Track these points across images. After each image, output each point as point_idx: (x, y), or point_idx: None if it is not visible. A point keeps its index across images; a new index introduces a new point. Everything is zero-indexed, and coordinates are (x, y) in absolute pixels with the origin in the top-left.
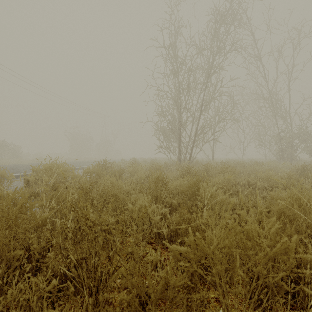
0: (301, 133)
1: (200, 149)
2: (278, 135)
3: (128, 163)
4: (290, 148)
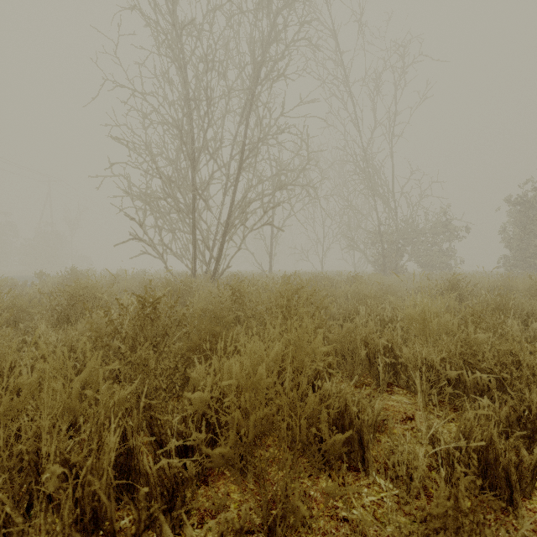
0: (409, 227)
1: (239, 247)
2: (378, 229)
3: (42, 282)
4: (394, 252)
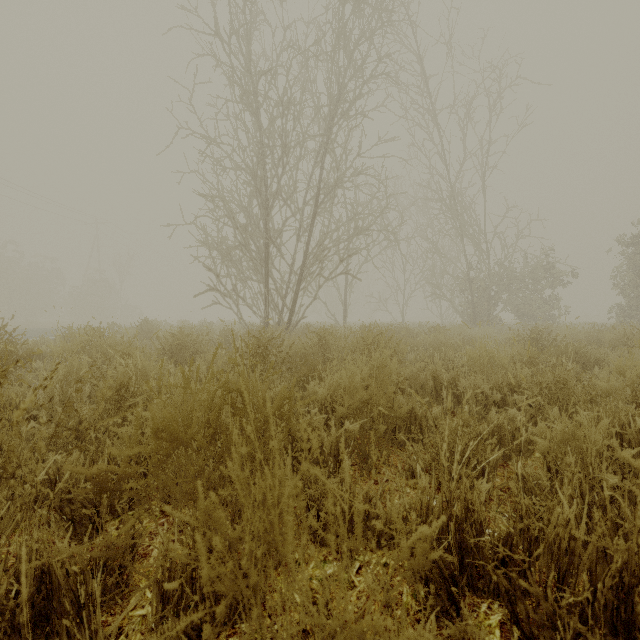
0: (503, 272)
1: (314, 297)
2: (467, 274)
3: (122, 332)
4: (487, 301)
